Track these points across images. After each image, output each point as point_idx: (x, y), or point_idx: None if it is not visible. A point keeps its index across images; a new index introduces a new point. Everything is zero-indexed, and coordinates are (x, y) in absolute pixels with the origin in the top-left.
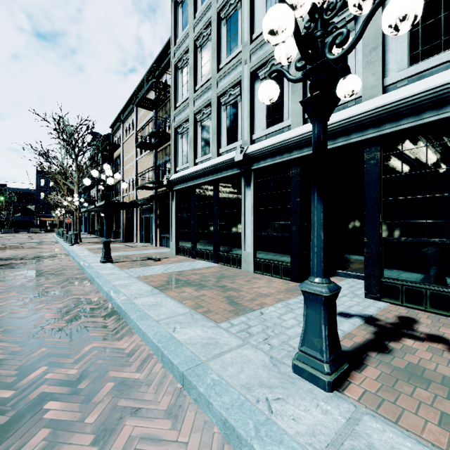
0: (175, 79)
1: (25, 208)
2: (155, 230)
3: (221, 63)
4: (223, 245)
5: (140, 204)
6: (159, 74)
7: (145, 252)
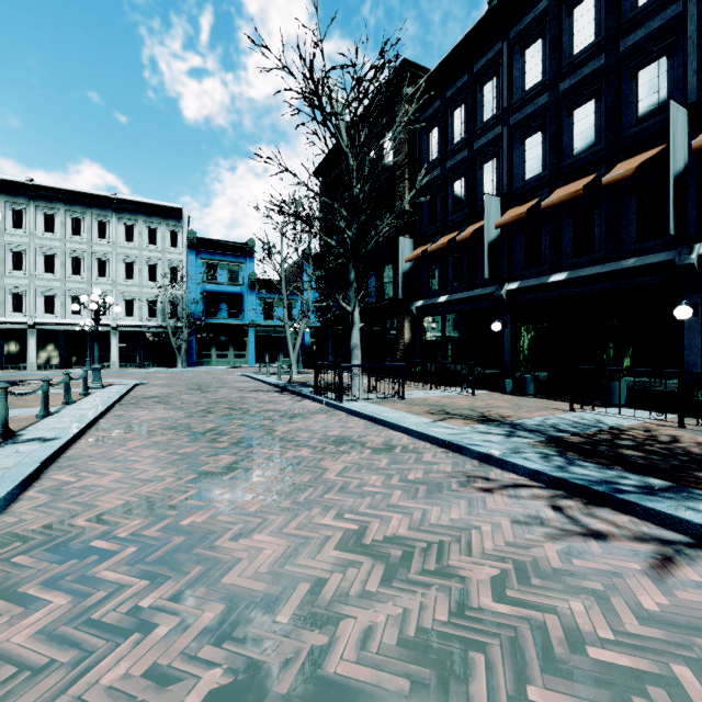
0: None
1: None
2: None
3: (8, 270)
4: (9, 361)
5: None
6: None
7: None
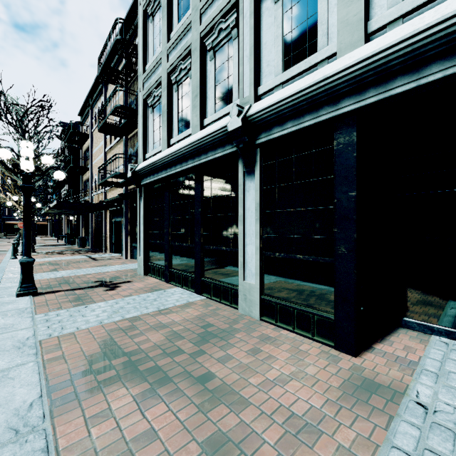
0: (144, 32)
1: None
2: (124, 239)
3: None
4: (210, 267)
5: (106, 205)
6: (130, 39)
7: (104, 270)
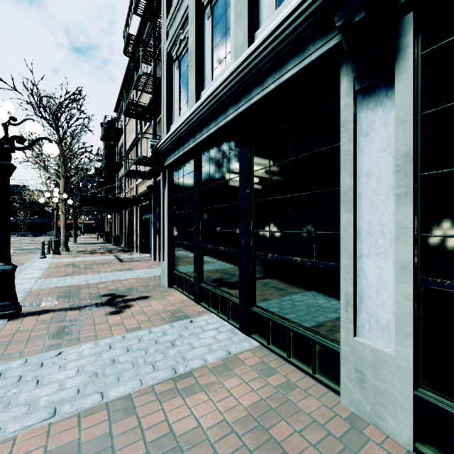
0: None
1: (45, 210)
2: (153, 238)
3: None
4: (266, 289)
5: (134, 199)
6: None
7: (122, 277)
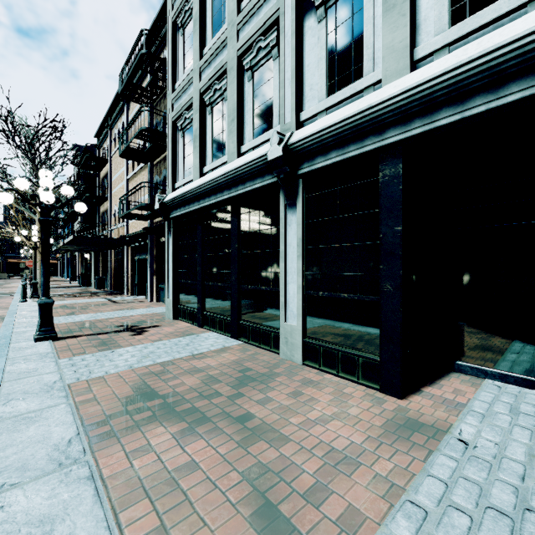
0: (173, 45)
1: None
2: (150, 279)
3: None
4: (248, 308)
5: (129, 240)
6: (156, 51)
7: (127, 314)
